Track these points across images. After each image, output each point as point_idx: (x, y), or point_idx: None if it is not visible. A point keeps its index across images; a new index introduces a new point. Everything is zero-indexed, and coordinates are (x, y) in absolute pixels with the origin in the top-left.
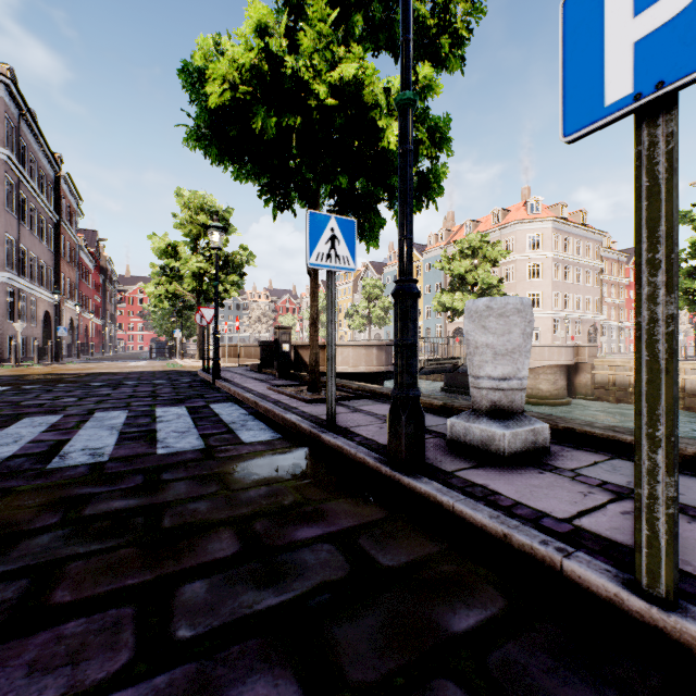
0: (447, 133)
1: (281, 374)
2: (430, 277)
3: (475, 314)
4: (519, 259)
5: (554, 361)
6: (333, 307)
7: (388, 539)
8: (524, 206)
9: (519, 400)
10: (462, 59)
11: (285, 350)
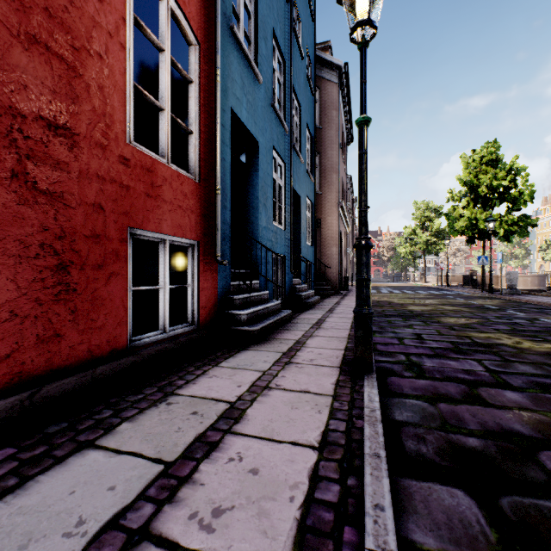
0: (529, 217)
1: (472, 287)
2: None
3: (505, 274)
4: None
5: None
6: (482, 271)
7: (483, 296)
8: None
9: (513, 286)
10: (533, 198)
11: (474, 278)
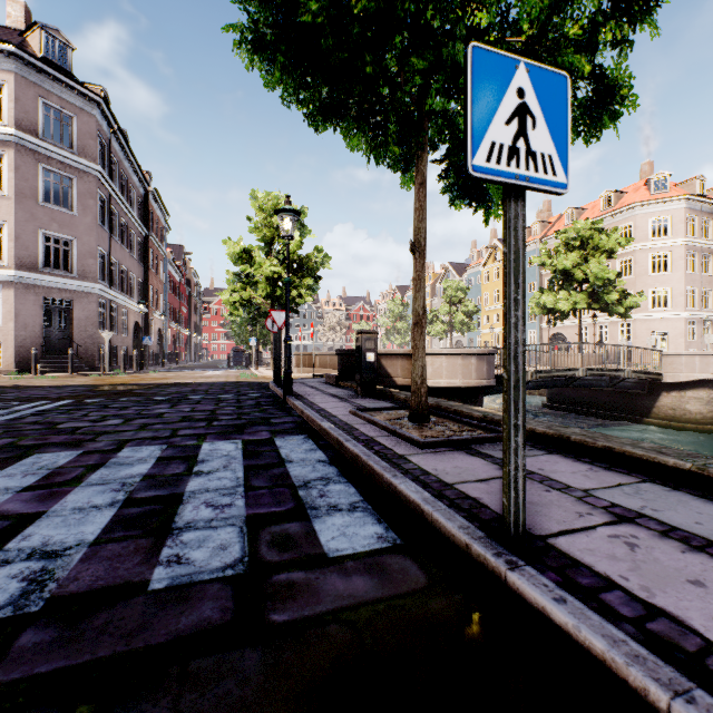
0: None
1: (364, 390)
2: None
3: None
4: (639, 249)
5: (708, 374)
6: (519, 269)
7: None
8: (645, 184)
9: None
10: None
11: (369, 360)
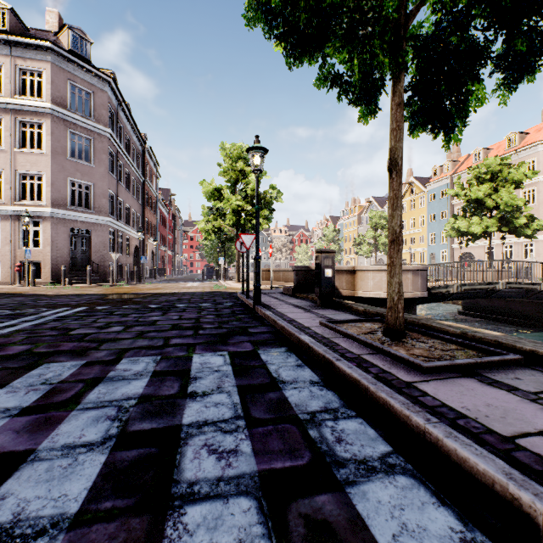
0: None
1: (323, 302)
2: (434, 207)
3: None
4: (541, 180)
5: None
6: None
7: None
8: None
9: None
10: None
11: (327, 276)
